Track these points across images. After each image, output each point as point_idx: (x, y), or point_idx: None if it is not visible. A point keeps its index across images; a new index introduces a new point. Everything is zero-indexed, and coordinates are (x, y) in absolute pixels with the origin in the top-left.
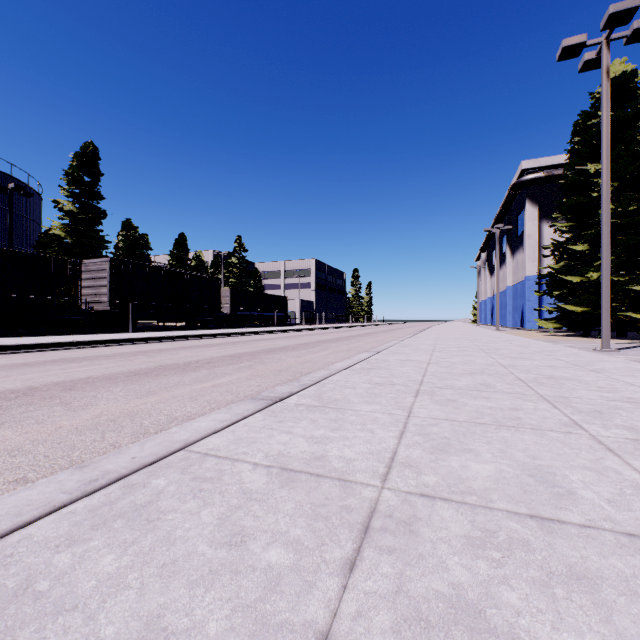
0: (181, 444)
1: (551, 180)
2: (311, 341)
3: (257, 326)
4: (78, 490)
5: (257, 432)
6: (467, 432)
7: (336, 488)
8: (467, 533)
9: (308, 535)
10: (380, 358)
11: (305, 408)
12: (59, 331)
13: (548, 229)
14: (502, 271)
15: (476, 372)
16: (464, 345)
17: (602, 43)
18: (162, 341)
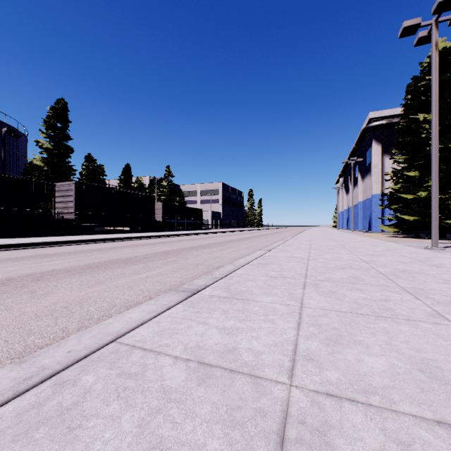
0: (113, 336)
1: (390, 126)
2: (219, 241)
3: (181, 230)
4: (10, 390)
5: (178, 323)
6: (352, 323)
7: (248, 386)
8: (382, 446)
9: (225, 449)
10: (271, 255)
11: (217, 299)
12: (38, 234)
13: (388, 161)
14: (355, 191)
15: (346, 267)
16: (331, 244)
17: (432, 24)
18: (112, 241)
